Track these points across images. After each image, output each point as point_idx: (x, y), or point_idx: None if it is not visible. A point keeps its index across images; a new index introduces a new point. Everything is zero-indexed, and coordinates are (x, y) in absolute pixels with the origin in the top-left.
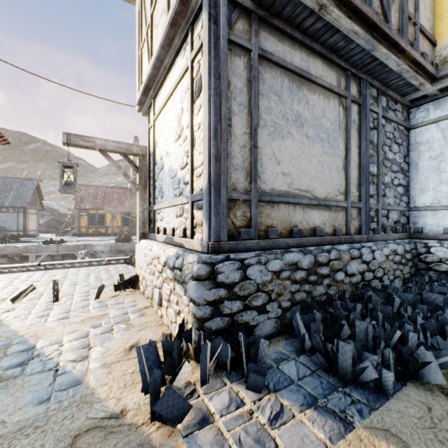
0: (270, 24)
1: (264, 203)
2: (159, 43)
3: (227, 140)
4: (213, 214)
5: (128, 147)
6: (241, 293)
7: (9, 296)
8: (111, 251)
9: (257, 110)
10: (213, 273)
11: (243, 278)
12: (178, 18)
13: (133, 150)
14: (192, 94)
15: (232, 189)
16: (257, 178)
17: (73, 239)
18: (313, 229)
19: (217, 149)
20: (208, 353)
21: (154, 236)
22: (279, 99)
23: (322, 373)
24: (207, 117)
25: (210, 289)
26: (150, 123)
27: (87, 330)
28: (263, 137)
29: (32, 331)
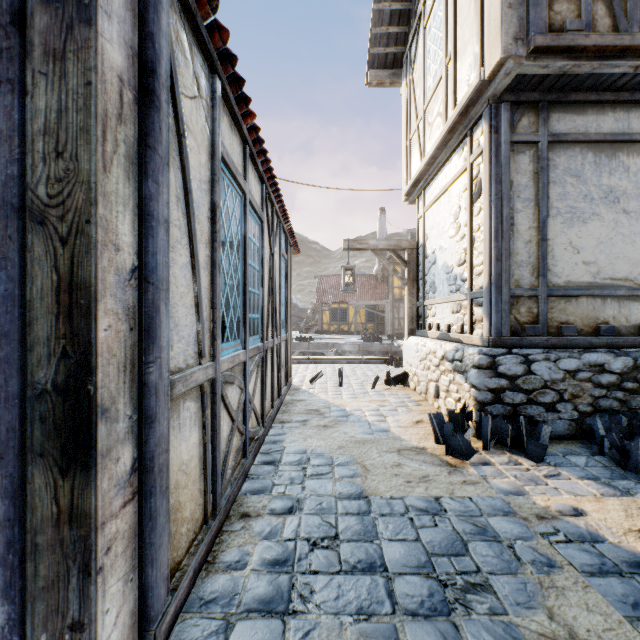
0: (564, 103)
1: (556, 297)
2: (435, 145)
3: (509, 239)
4: (494, 311)
5: (397, 243)
6: (524, 387)
7: (304, 379)
8: (359, 352)
9: (547, 200)
10: (493, 364)
11: (527, 372)
12: (456, 126)
13: (401, 246)
14: (471, 196)
15: (514, 286)
16: (547, 271)
17: (317, 336)
18: (636, 327)
19: (498, 250)
20: (489, 425)
21: (424, 332)
22: (578, 180)
23: (617, 469)
24: (487, 221)
25: (490, 378)
26: (419, 214)
27: (376, 407)
28: (554, 227)
29: (337, 402)
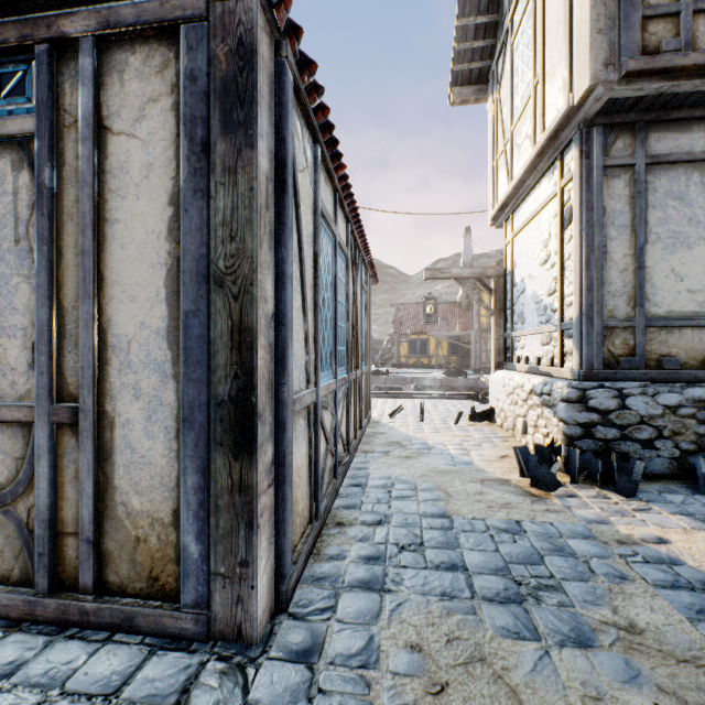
0: (665, 121)
1: (656, 328)
2: (523, 170)
3: (602, 268)
4: (585, 343)
5: (482, 271)
6: (617, 422)
7: (383, 413)
8: (441, 387)
9: (645, 225)
10: (583, 397)
11: (621, 407)
12: (545, 150)
13: (487, 274)
14: (561, 223)
15: (608, 317)
16: (645, 301)
17: (394, 370)
18: None
19: (589, 279)
20: (577, 459)
21: (512, 366)
22: (682, 202)
23: None
24: (578, 250)
25: (580, 412)
26: (507, 240)
27: (459, 441)
28: (654, 254)
29: (418, 435)
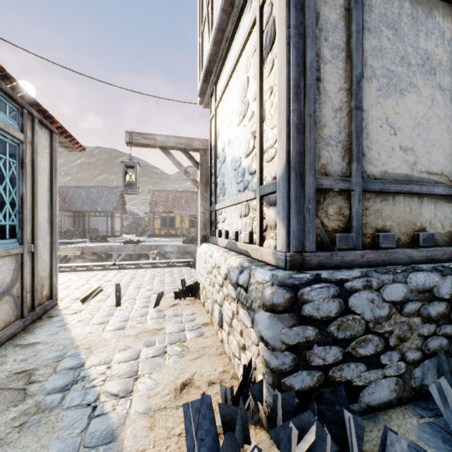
0: None
1: (372, 194)
2: (220, 5)
3: (315, 101)
4: (294, 211)
5: (188, 142)
6: (339, 335)
7: (82, 295)
8: (179, 252)
9: (361, 53)
10: (295, 301)
11: (343, 311)
12: None
13: (193, 145)
14: (261, 52)
15: (321, 174)
16: (361, 156)
17: (148, 239)
18: (451, 235)
19: (299, 115)
20: (294, 447)
21: (215, 239)
22: (395, 34)
23: None
24: (284, 70)
25: (291, 326)
26: (212, 113)
27: (139, 348)
28: (369, 94)
29: (88, 341)
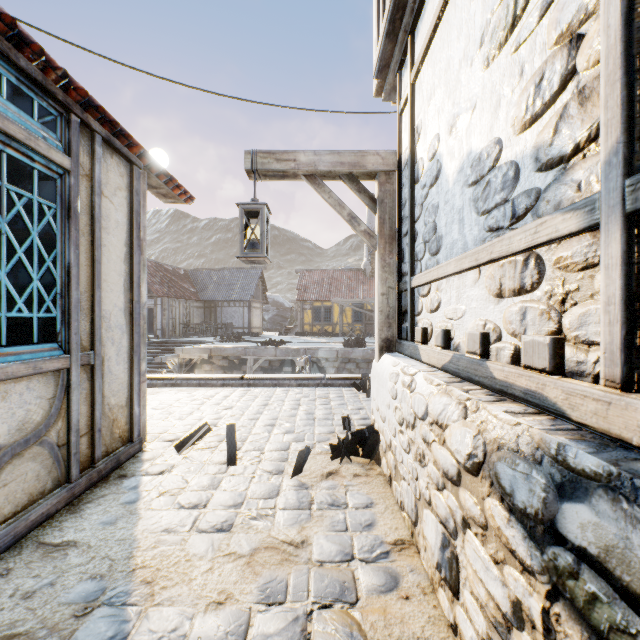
0: None
1: None
2: None
3: None
4: None
5: (356, 159)
6: None
7: (183, 433)
8: (337, 359)
9: None
10: None
11: None
12: None
13: (366, 165)
14: None
15: None
16: None
17: (295, 339)
18: None
19: None
20: None
21: (412, 348)
22: None
23: None
24: None
25: None
26: (402, 98)
27: (248, 606)
28: None
29: (155, 558)
